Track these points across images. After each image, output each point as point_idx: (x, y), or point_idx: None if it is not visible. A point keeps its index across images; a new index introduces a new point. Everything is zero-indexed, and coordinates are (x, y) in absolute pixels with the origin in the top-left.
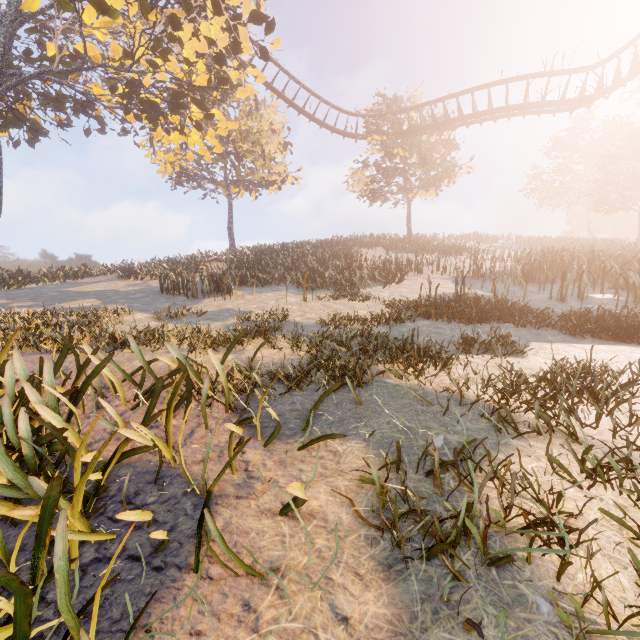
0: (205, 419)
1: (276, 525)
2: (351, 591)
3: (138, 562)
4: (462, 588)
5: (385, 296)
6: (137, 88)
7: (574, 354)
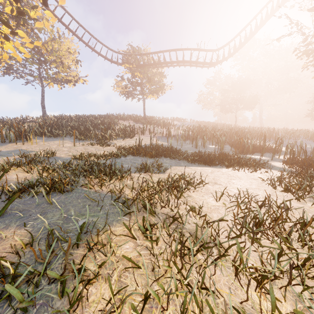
0: None
1: None
2: None
3: None
4: None
5: (121, 144)
6: None
7: (181, 171)
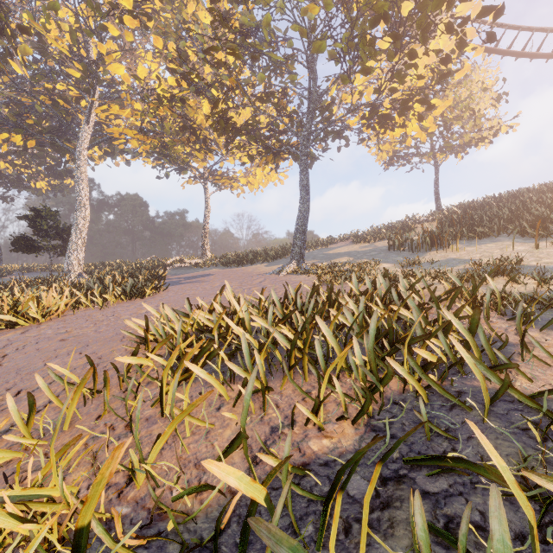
0: (487, 313)
1: None
2: None
3: (485, 355)
4: None
5: None
6: (376, 109)
7: None
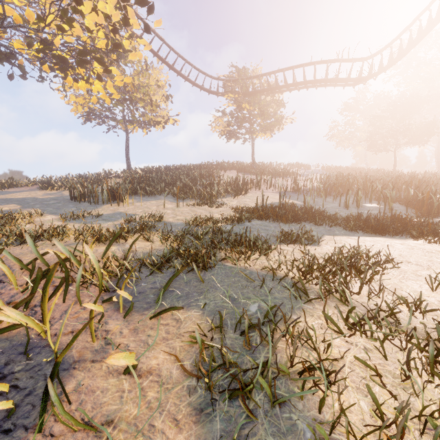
0: (79, 298)
1: (119, 383)
2: (167, 435)
3: None
4: (252, 423)
5: (234, 204)
6: (50, 46)
7: (349, 243)
